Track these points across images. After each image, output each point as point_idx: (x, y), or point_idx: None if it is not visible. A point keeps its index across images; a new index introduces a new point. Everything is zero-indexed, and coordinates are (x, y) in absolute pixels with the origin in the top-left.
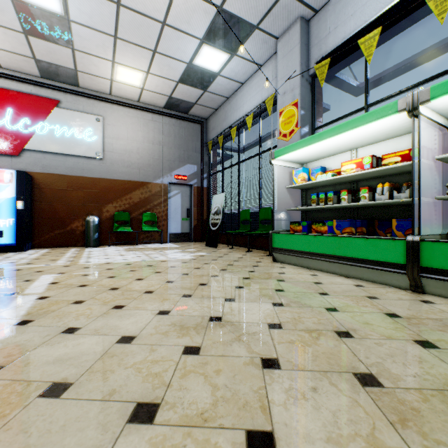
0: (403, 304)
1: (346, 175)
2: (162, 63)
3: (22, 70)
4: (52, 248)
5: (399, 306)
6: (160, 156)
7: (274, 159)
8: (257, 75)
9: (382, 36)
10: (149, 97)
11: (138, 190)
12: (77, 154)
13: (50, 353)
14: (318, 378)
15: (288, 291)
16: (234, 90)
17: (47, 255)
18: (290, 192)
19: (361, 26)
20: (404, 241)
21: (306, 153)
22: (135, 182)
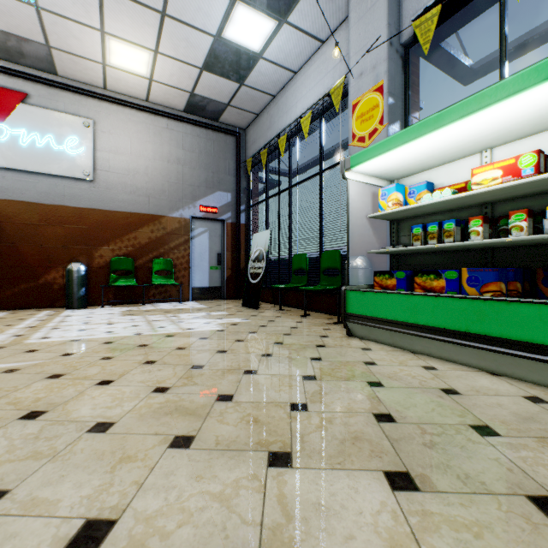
0: None
1: (482, 190)
2: (176, 35)
3: None
4: (14, 311)
5: None
6: (179, 179)
7: (348, 171)
8: (318, 58)
9: None
10: (162, 94)
11: (146, 227)
12: (54, 173)
13: None
14: None
15: (403, 421)
16: (283, 84)
17: None
18: (370, 225)
19: None
20: None
21: (405, 158)
22: (142, 215)
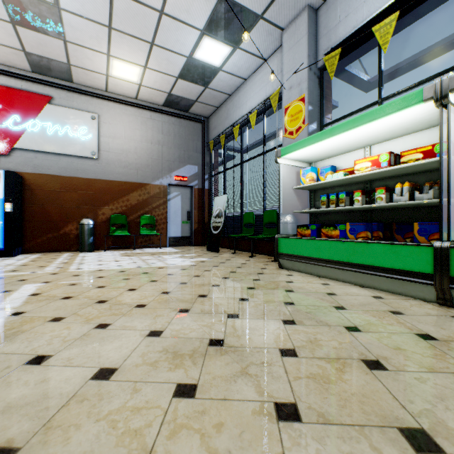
0: (434, 322)
1: (360, 174)
2: (160, 56)
3: (12, 64)
4: (43, 253)
5: (430, 325)
6: (159, 156)
7: (280, 158)
8: (261, 70)
9: (398, 23)
10: (147, 94)
11: (135, 192)
12: (71, 153)
13: (2, 396)
14: (354, 437)
15: (298, 304)
16: (237, 87)
17: (36, 260)
18: (296, 193)
19: (375, 13)
20: (430, 248)
21: (316, 151)
22: (133, 183)
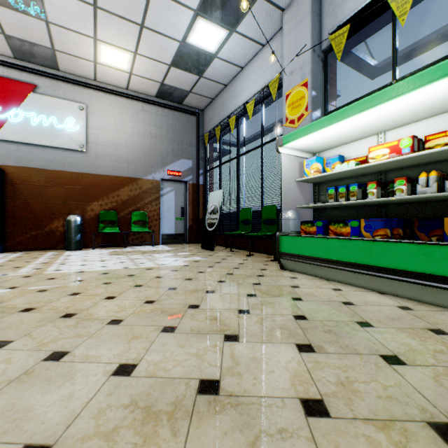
0: None
1: (375, 162)
2: (151, 41)
3: None
4: (26, 252)
5: None
6: (152, 149)
7: (281, 147)
8: (259, 57)
9: None
10: (139, 84)
11: (126, 187)
12: (57, 145)
13: None
14: None
15: (312, 319)
16: (233, 76)
17: (15, 260)
18: (298, 187)
19: None
20: None
21: (322, 138)
22: (123, 178)
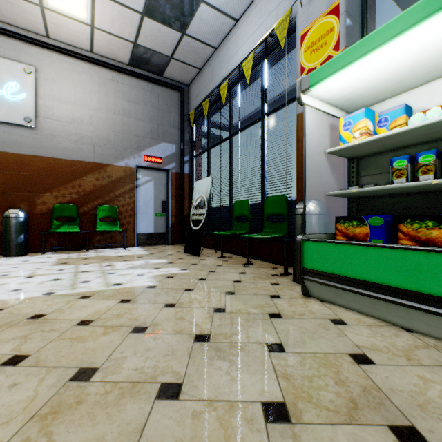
0: None
1: None
2: None
3: None
4: None
5: None
6: (124, 129)
7: (306, 93)
8: (260, 0)
9: None
10: (105, 44)
11: (91, 175)
12: None
13: None
14: None
15: None
16: (225, 34)
17: None
18: (322, 166)
19: None
20: None
21: (383, 71)
22: (87, 163)
